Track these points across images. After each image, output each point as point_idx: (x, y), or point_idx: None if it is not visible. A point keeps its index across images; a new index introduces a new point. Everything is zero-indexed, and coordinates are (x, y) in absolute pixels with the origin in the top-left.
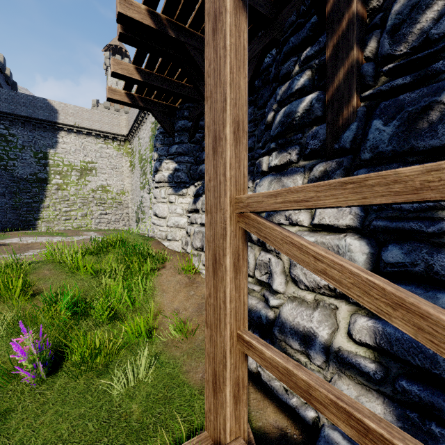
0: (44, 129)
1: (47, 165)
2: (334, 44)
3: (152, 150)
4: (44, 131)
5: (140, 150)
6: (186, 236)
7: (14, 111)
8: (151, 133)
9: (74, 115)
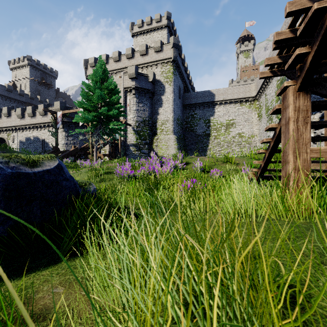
0: (208, 107)
1: (210, 126)
2: None
3: (277, 100)
4: (208, 108)
5: (267, 103)
6: (313, 145)
7: (196, 102)
8: (276, 88)
9: (223, 93)
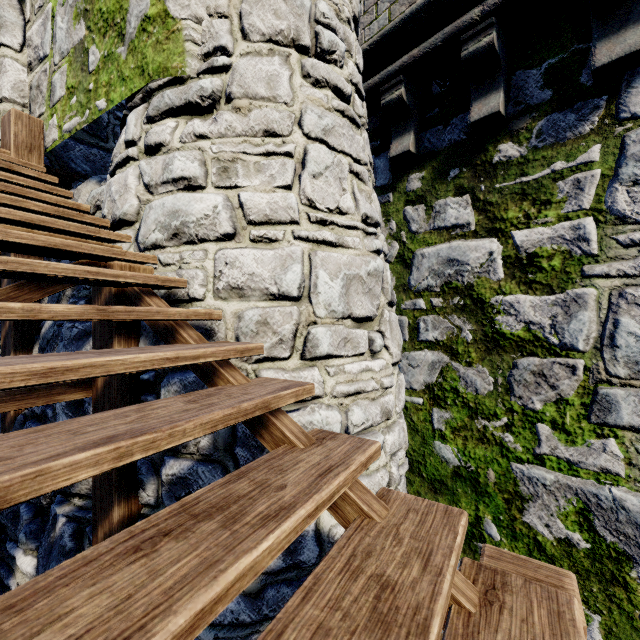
0: None
1: None
2: (4, 335)
3: None
4: None
5: None
6: None
7: None
8: None
9: None
